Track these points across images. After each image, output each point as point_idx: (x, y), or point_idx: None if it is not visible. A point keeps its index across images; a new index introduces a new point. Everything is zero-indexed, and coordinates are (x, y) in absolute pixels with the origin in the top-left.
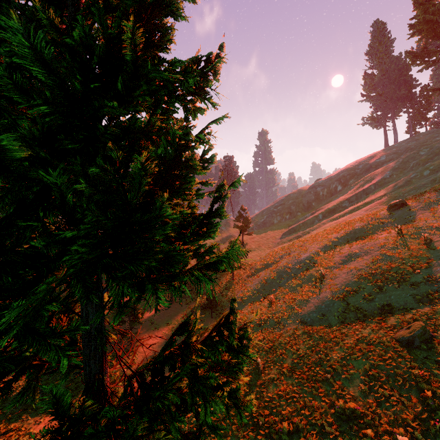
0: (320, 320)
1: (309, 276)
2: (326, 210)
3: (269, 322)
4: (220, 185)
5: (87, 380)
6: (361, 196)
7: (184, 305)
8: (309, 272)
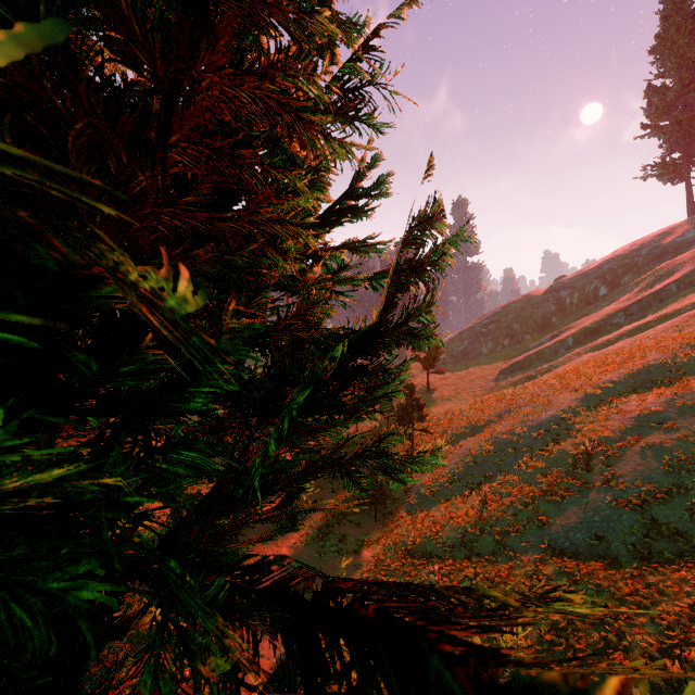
0: (592, 547)
1: (560, 453)
2: (580, 329)
3: (485, 541)
4: (420, 213)
5: None
6: (651, 304)
7: (328, 494)
8: (558, 446)
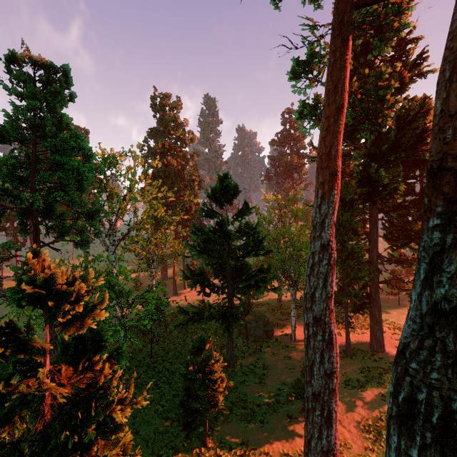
0: None
1: None
2: None
3: None
4: None
5: None
6: None
7: None
8: None
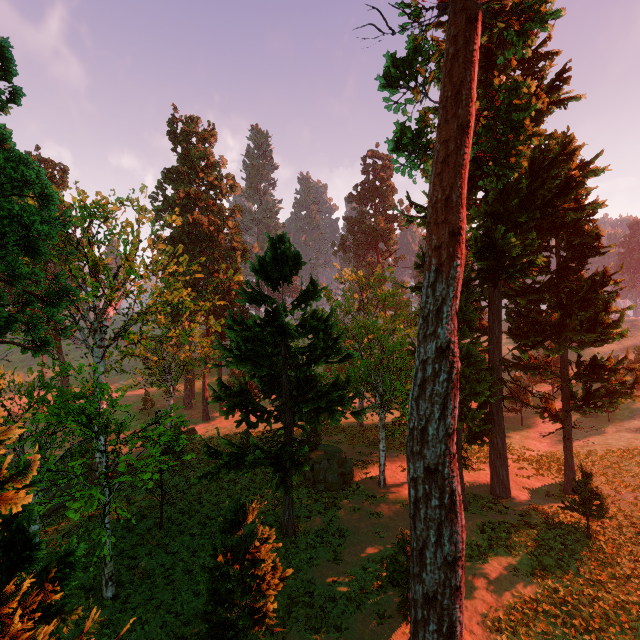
0: None
1: None
2: None
3: None
4: (621, 312)
5: (562, 374)
6: None
7: None
8: None
